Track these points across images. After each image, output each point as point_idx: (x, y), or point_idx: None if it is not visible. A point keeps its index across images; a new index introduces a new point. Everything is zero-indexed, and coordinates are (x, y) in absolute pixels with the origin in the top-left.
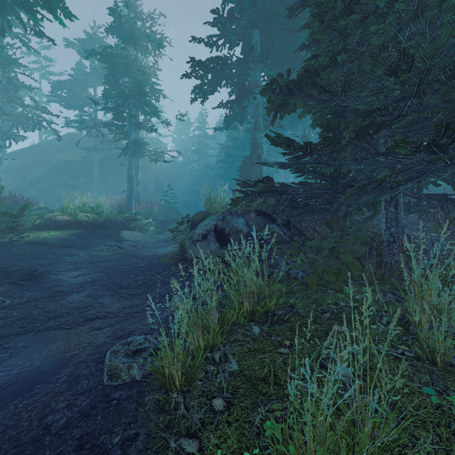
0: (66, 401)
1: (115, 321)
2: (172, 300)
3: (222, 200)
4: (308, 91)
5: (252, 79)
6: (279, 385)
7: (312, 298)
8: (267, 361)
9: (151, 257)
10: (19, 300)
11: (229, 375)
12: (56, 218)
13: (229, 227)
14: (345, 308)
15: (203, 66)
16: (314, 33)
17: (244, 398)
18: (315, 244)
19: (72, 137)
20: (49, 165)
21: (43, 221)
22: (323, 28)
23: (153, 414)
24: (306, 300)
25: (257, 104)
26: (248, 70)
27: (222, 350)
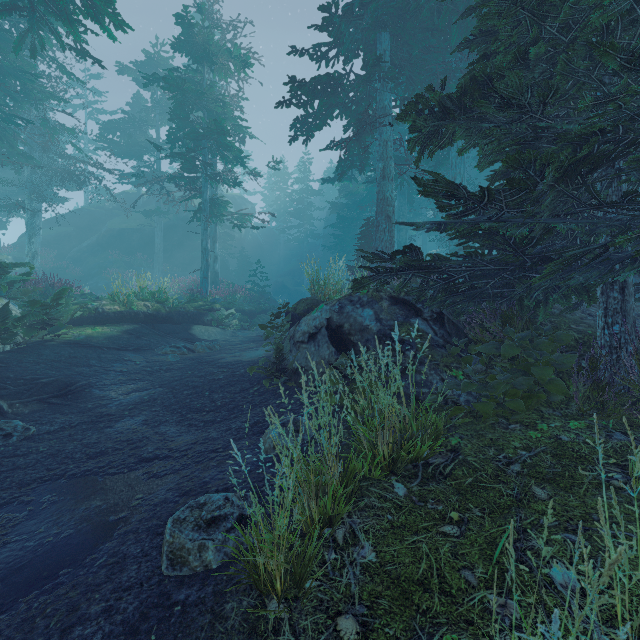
0: (103, 601)
1: (182, 464)
2: (265, 434)
3: (335, 281)
4: (479, 107)
5: (378, 106)
6: (448, 596)
7: (487, 437)
8: (424, 549)
9: (233, 364)
10: (49, 427)
11: (363, 572)
12: (104, 309)
13: (350, 322)
14: (544, 456)
15: (308, 88)
16: (488, 17)
17: (391, 618)
18: (487, 351)
19: (128, 197)
20: (97, 235)
21: (87, 313)
22: (505, 6)
23: (238, 637)
24: (477, 440)
25: (385, 142)
26: (372, 92)
27: (348, 524)
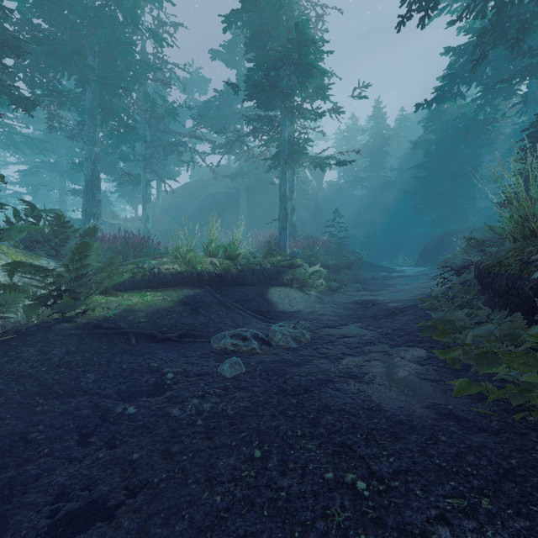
0: None
1: None
2: None
3: None
4: None
5: None
6: None
7: None
8: None
9: (368, 430)
10: None
11: None
12: (160, 268)
13: None
14: None
15: None
16: None
17: None
18: None
19: (221, 169)
20: (198, 202)
21: (140, 274)
22: None
23: None
24: None
25: None
26: None
27: None
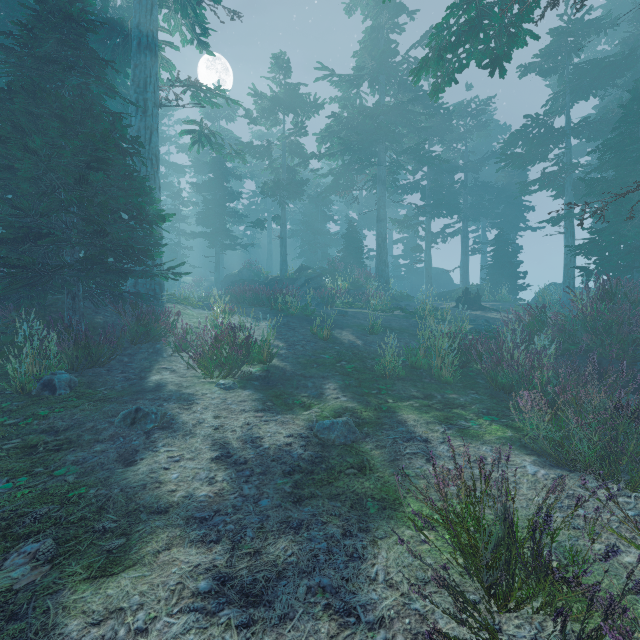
0: None
1: None
2: None
3: None
4: None
5: None
6: None
7: None
8: None
9: None
10: None
11: None
12: None
13: None
14: None
15: None
16: None
17: None
18: None
19: None
20: None
21: None
22: None
23: None
24: None
25: None
26: None
27: None
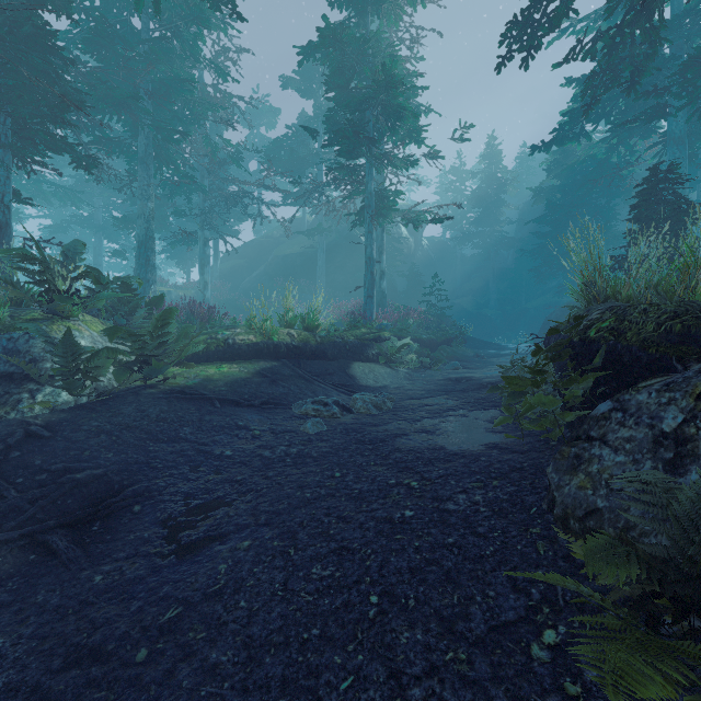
0: None
1: None
2: None
3: None
4: None
5: None
6: None
7: None
8: None
9: (428, 459)
10: None
11: None
12: (235, 339)
13: None
14: None
15: None
16: None
17: None
18: None
19: (294, 223)
20: (265, 265)
21: (214, 345)
22: None
23: None
24: None
25: None
26: None
27: None
